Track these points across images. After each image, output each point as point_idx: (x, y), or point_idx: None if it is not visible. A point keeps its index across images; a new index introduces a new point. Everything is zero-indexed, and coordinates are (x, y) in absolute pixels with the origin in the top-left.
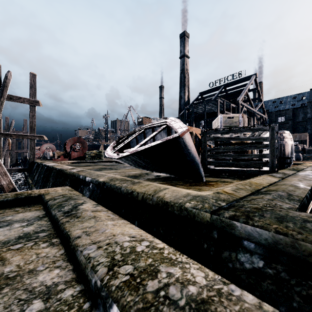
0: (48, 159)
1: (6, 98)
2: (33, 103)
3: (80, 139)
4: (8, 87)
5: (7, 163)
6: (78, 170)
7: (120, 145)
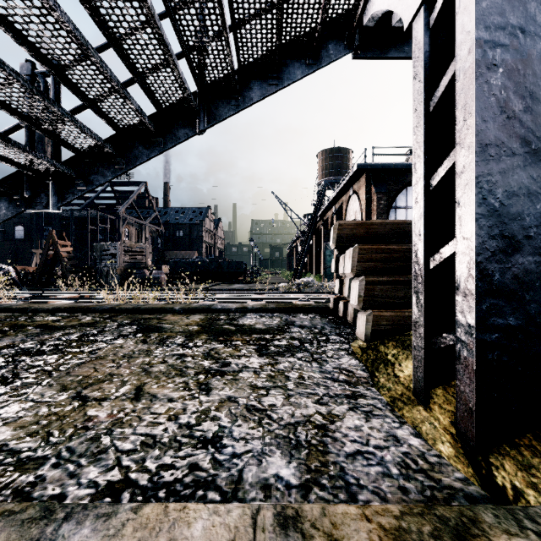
0: None
1: None
2: None
3: None
4: None
5: None
6: None
7: None
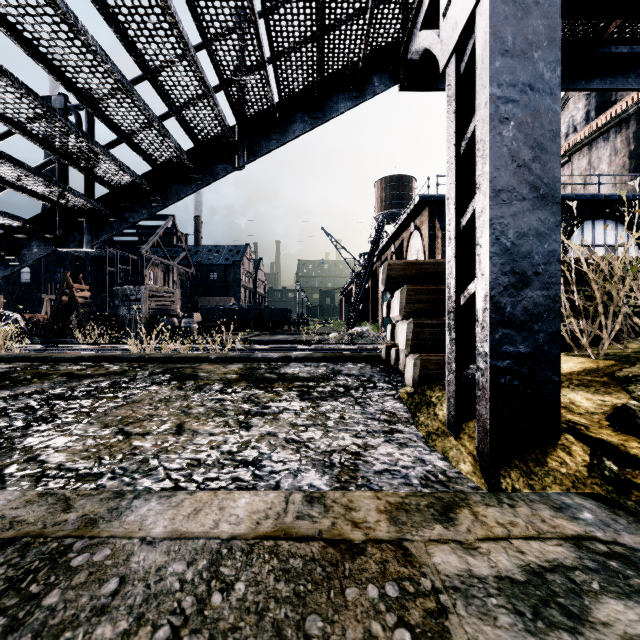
0: None
1: None
2: None
3: None
4: None
5: None
6: None
7: None
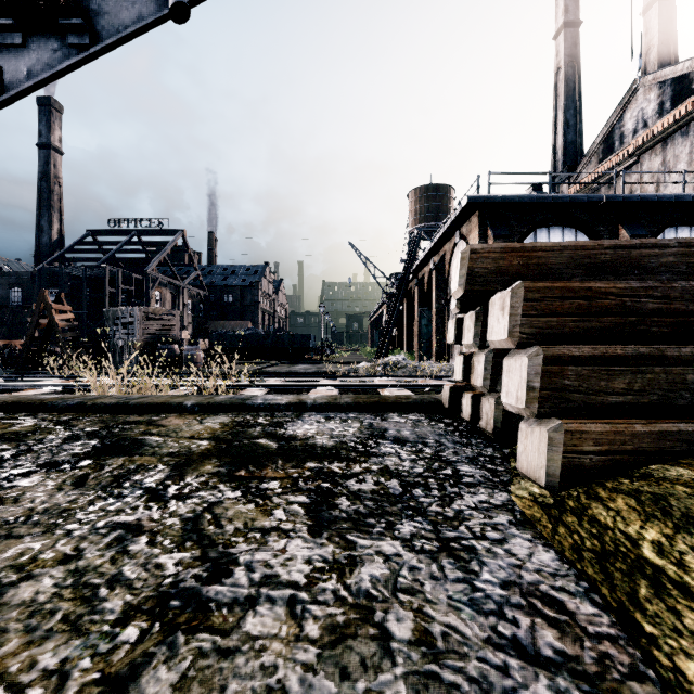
0: None
1: None
2: None
3: None
4: None
5: None
6: None
7: None
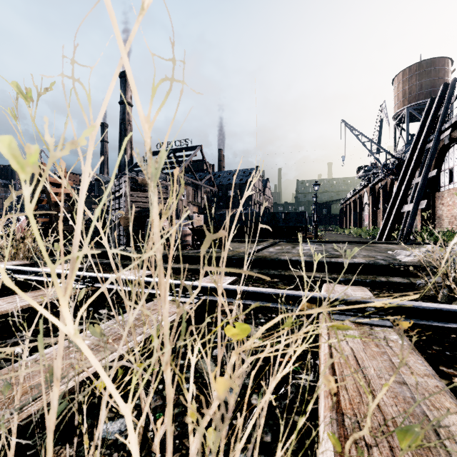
0: None
1: None
2: None
3: None
4: None
5: None
6: None
7: None
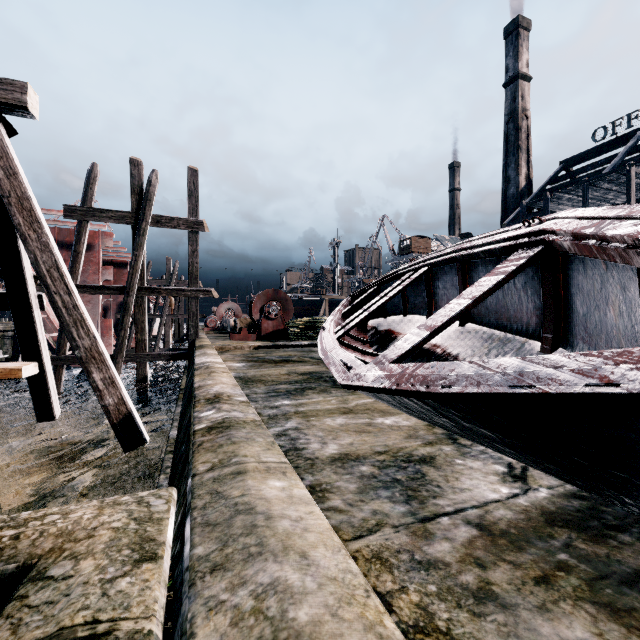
0: (227, 332)
1: (150, 223)
2: (194, 227)
3: (279, 293)
4: (152, 201)
5: (167, 337)
6: (216, 419)
7: (357, 313)
